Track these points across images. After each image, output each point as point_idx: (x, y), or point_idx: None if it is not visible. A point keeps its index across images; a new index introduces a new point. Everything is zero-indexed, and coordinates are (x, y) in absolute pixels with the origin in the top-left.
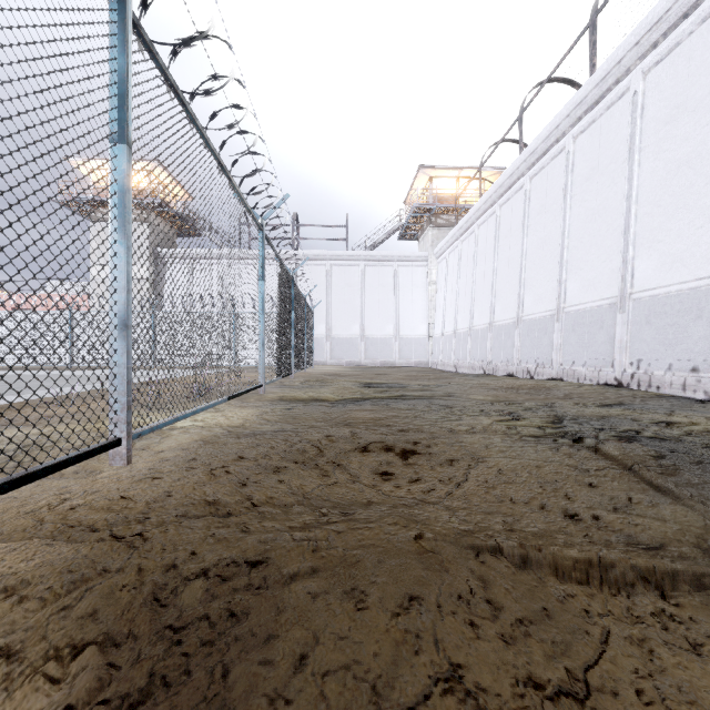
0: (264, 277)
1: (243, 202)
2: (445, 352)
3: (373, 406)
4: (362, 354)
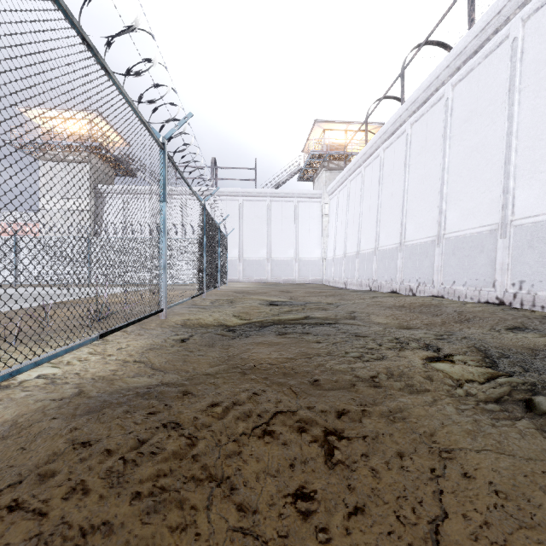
0: (166, 198)
1: (132, 108)
2: (336, 271)
3: (278, 336)
4: (268, 273)
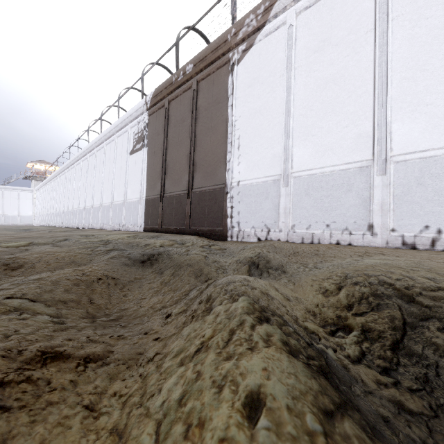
0: None
1: None
2: (36, 220)
3: None
4: (3, 221)
